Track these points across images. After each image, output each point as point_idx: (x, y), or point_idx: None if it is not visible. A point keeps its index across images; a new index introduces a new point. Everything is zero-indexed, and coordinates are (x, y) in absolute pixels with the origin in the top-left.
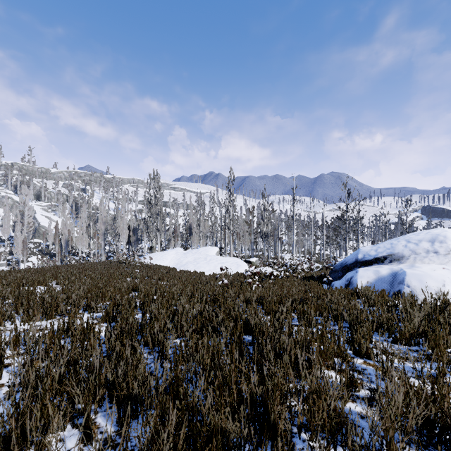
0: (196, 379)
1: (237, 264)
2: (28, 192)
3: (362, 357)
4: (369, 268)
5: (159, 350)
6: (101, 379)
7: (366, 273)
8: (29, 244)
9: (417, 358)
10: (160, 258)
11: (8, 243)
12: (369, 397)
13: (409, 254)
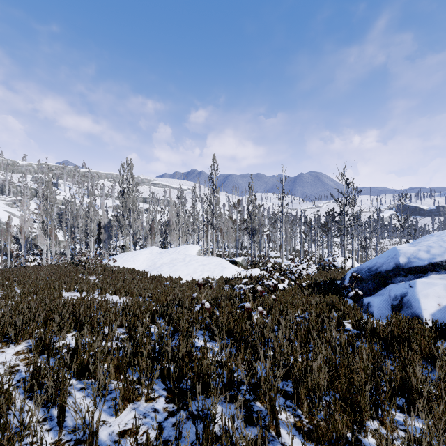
0: None
1: (222, 266)
2: None
3: None
4: (433, 281)
5: None
6: None
7: (432, 290)
8: None
9: None
10: (130, 259)
11: None
12: None
13: None
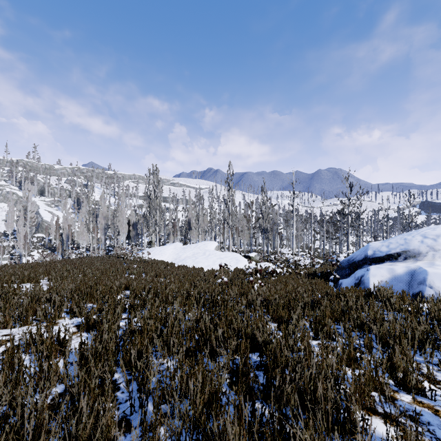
0: None
1: (237, 259)
2: (31, 188)
3: (409, 392)
4: (382, 266)
5: (137, 385)
6: None
7: (379, 272)
8: (32, 239)
9: None
10: (158, 253)
11: (12, 237)
12: None
13: (427, 251)
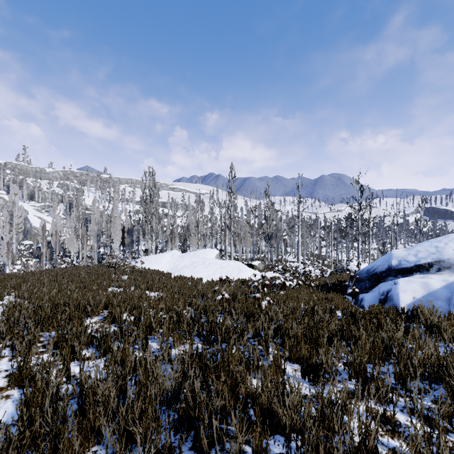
0: None
1: (239, 269)
2: (18, 191)
3: None
4: (413, 279)
5: None
6: None
7: (410, 286)
8: (20, 246)
9: None
10: (154, 261)
11: None
12: None
13: None
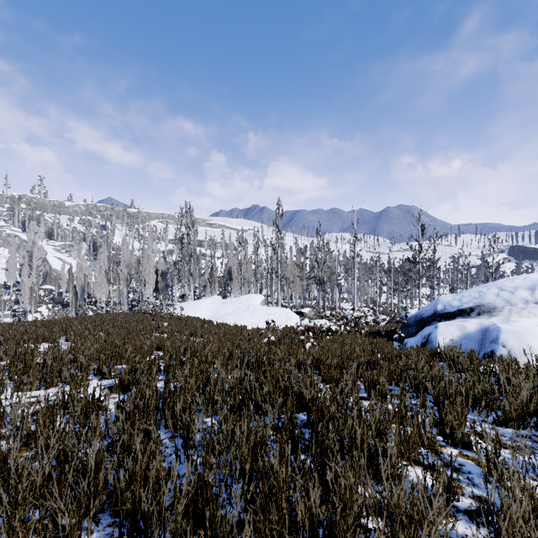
0: (232, 482)
1: (287, 316)
2: (37, 230)
3: (456, 447)
4: (452, 323)
5: (183, 437)
6: (98, 484)
7: (448, 329)
8: (38, 292)
9: (530, 447)
10: (193, 308)
11: (14, 290)
12: (474, 510)
13: (503, 305)
